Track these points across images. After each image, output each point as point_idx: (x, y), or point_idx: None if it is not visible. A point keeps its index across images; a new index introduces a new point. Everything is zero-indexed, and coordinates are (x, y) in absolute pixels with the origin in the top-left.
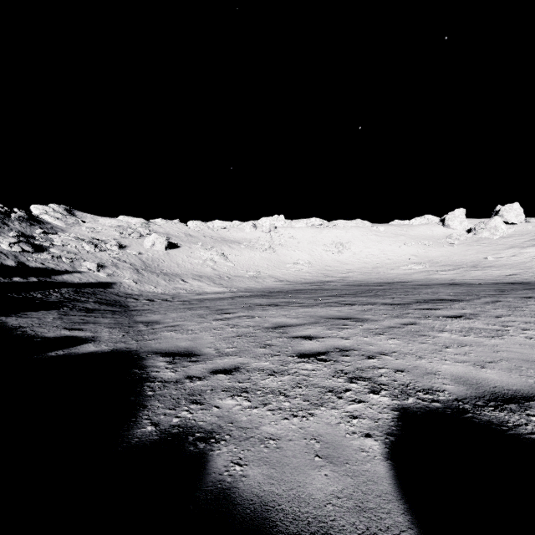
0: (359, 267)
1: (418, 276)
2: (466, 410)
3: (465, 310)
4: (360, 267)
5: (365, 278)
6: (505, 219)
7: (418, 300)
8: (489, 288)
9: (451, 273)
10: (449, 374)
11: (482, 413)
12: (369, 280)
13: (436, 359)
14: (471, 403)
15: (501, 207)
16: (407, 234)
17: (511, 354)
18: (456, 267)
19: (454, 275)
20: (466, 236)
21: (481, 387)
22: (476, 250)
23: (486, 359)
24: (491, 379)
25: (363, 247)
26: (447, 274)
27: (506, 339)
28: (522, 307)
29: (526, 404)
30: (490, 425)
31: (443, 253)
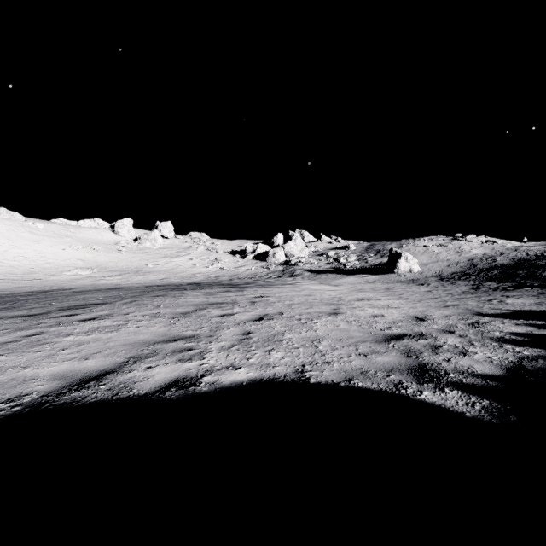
0: (1, 272)
1: (84, 282)
2: (46, 402)
3: (103, 312)
4: (4, 273)
5: (11, 287)
6: (162, 233)
7: (62, 308)
8: (137, 291)
9: (118, 278)
10: (49, 375)
11: (62, 398)
12: (16, 289)
13: (45, 363)
14: (56, 394)
15: (160, 223)
16: (74, 236)
17: (117, 343)
18: (123, 273)
19: (120, 280)
20: (133, 245)
21: (74, 377)
22: (140, 257)
23: (94, 352)
24: (89, 367)
25: (9, 245)
26: (114, 279)
27: (122, 331)
28: (149, 304)
29: (103, 378)
30: (63, 405)
31: (112, 259)
